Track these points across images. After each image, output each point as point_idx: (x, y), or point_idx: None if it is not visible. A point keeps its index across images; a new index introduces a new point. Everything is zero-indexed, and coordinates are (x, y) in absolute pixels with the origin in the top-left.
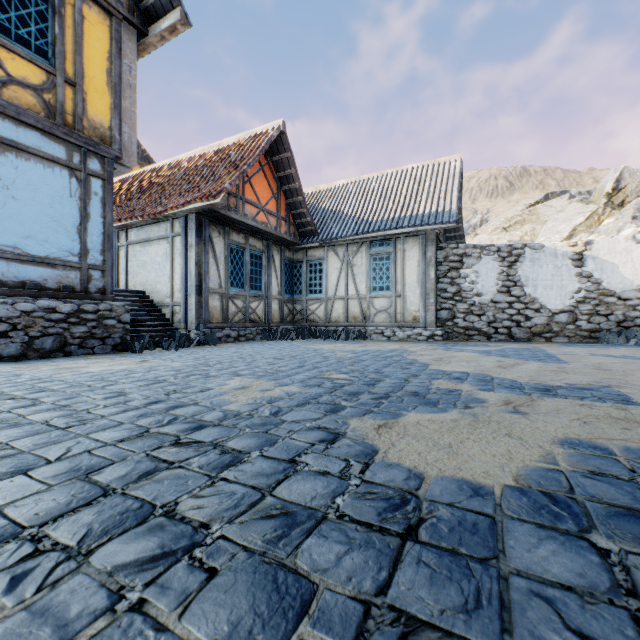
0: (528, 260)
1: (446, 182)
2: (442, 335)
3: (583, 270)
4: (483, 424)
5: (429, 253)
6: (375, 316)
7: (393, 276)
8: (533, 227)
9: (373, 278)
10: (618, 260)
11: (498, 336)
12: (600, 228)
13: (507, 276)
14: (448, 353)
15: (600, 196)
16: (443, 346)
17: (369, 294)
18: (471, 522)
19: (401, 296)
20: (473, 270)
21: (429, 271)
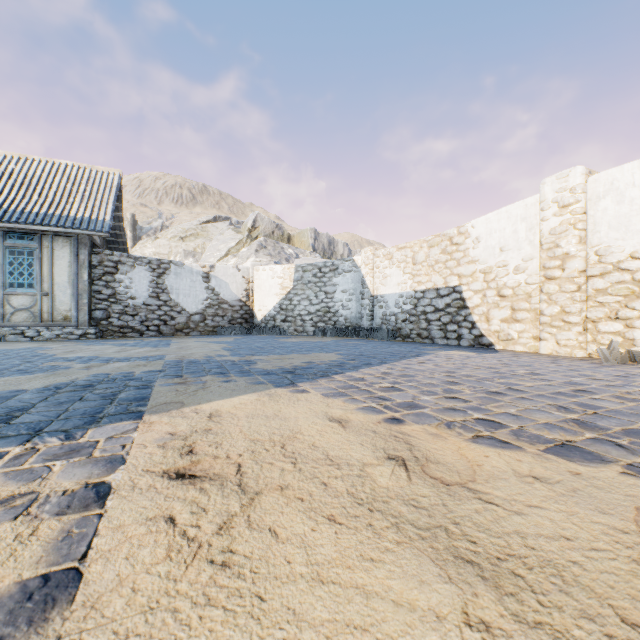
0: (173, 273)
1: (103, 192)
2: (96, 333)
3: (210, 285)
4: (56, 375)
5: (83, 256)
6: (13, 315)
7: (39, 273)
8: (204, 242)
9: (10, 273)
10: (229, 280)
11: (150, 333)
12: (240, 254)
13: (157, 284)
14: (87, 347)
15: (245, 229)
16: (91, 342)
17: (4, 290)
18: (6, 396)
19: (49, 295)
20: (128, 276)
21: (83, 273)
